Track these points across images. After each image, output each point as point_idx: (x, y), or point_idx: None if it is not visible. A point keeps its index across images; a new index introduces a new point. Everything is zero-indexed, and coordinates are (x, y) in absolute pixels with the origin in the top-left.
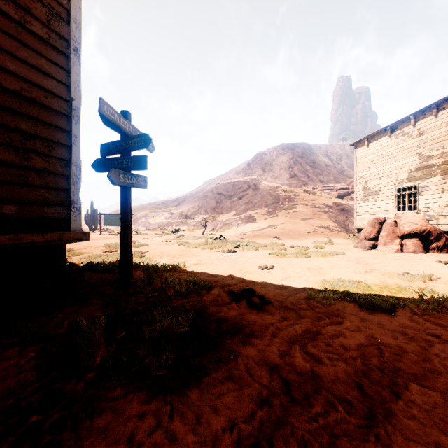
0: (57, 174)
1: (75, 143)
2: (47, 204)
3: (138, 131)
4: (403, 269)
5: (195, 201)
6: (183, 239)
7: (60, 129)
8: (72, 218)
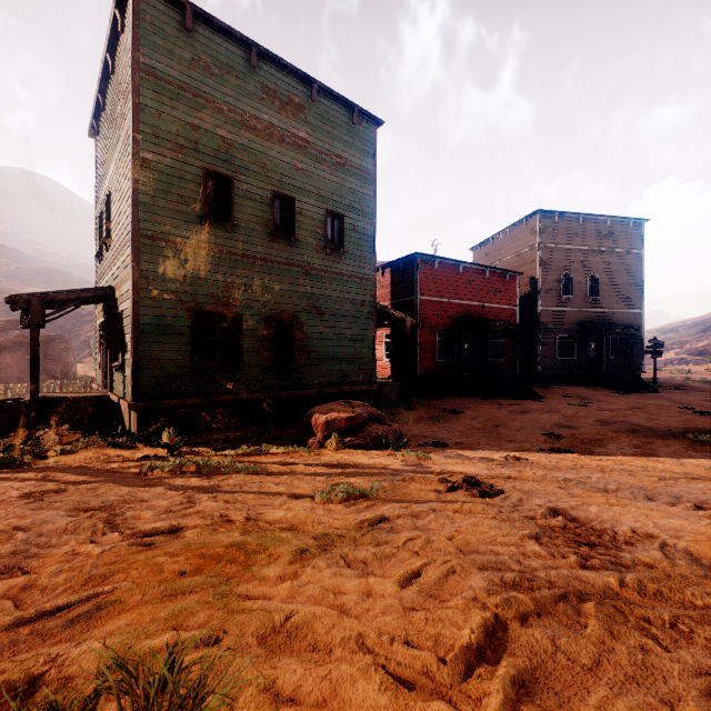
0: (640, 359)
1: (643, 351)
2: (638, 365)
3: (658, 341)
4: None
5: None
6: (691, 378)
7: (640, 349)
8: (642, 368)
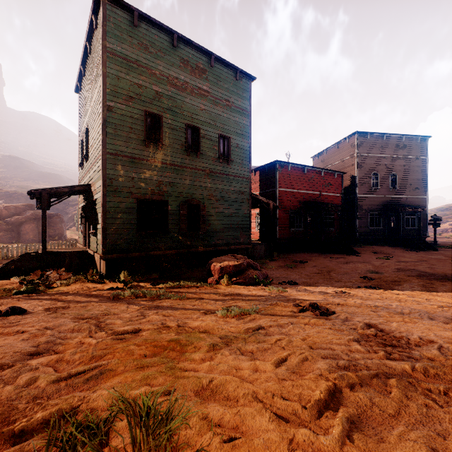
0: (425, 228)
1: (427, 223)
2: (424, 232)
3: (437, 217)
4: None
5: None
6: None
7: (425, 222)
8: (427, 234)
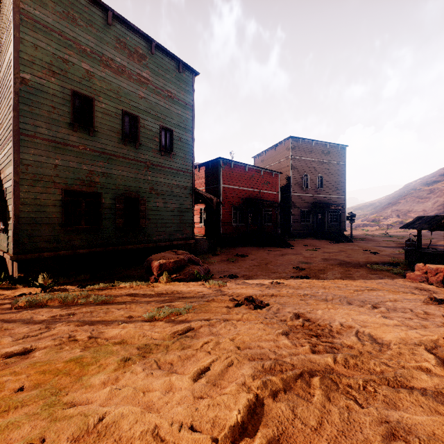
0: (344, 223)
1: (345, 219)
2: (343, 227)
3: (353, 214)
4: (428, 242)
5: (388, 208)
6: (369, 234)
7: (344, 218)
8: (345, 228)
